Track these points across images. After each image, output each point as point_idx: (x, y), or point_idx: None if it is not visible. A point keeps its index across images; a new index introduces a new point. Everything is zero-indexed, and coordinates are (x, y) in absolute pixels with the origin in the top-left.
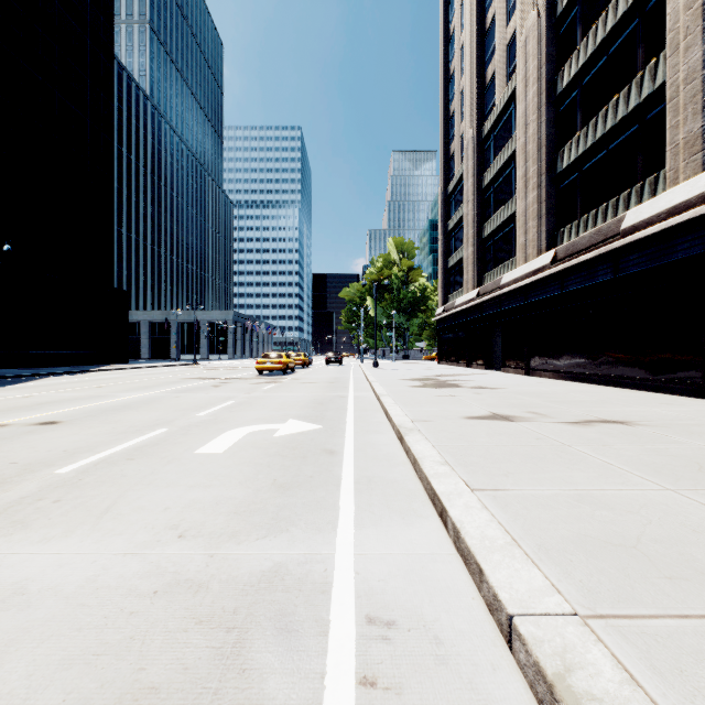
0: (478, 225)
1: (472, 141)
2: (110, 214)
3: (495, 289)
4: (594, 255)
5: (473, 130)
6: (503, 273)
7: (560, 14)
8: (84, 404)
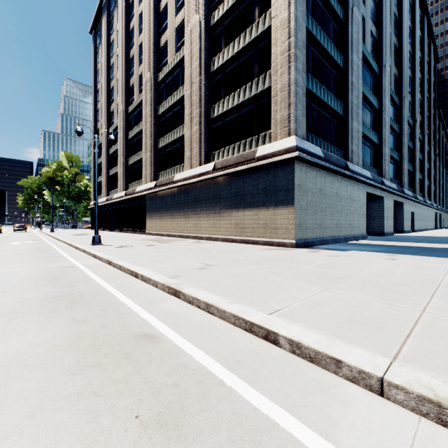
0: (108, 169)
1: (105, 132)
2: None
3: (112, 199)
4: (131, 197)
5: (105, 128)
6: (116, 193)
7: (129, 114)
8: None
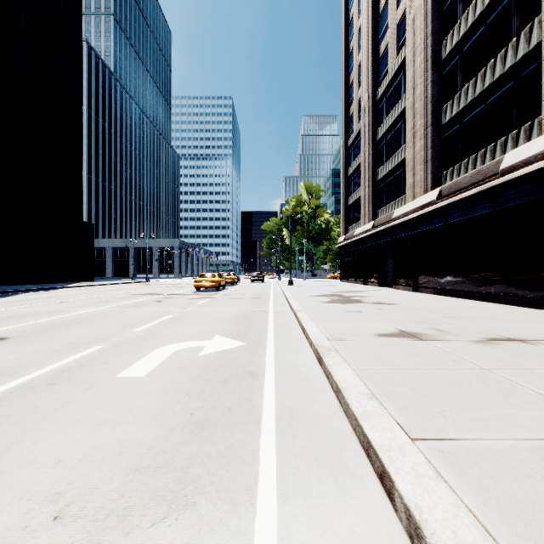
0: (373, 170)
1: (368, 103)
2: (80, 162)
3: (387, 221)
4: (475, 191)
5: (368, 94)
6: (394, 209)
7: None
8: (39, 319)
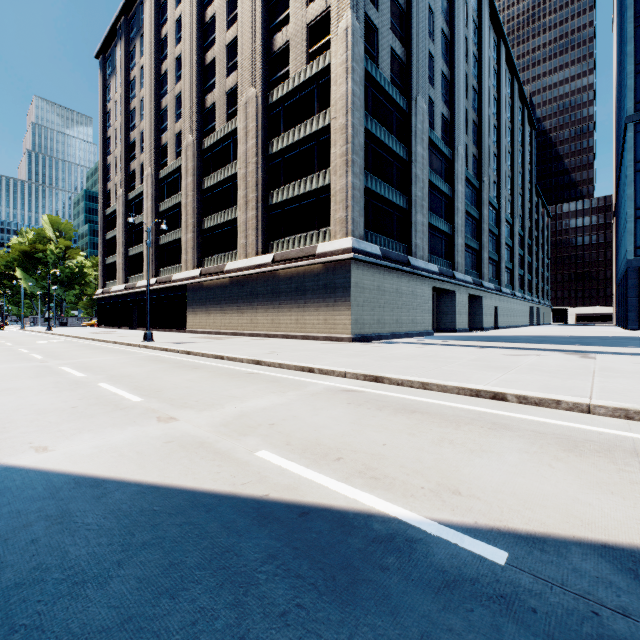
0: (126, 248)
1: (122, 198)
2: None
3: (134, 287)
4: (165, 286)
5: (123, 192)
6: (139, 280)
7: (160, 180)
8: None
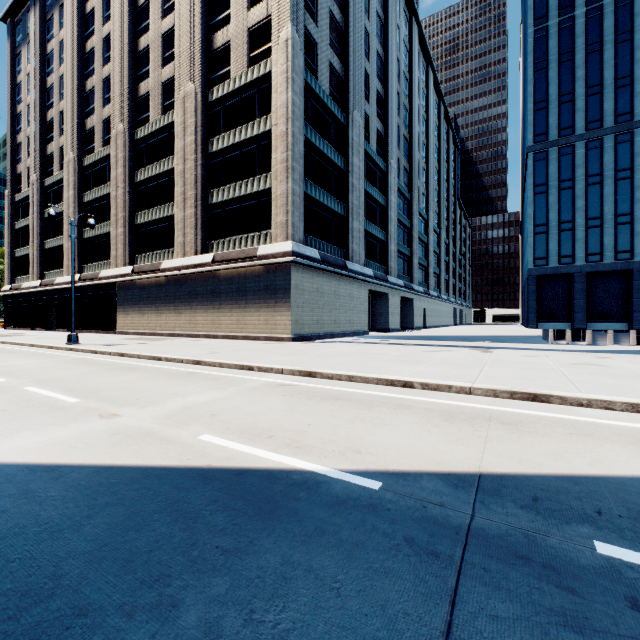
0: (42, 239)
1: (36, 183)
2: None
3: (52, 284)
4: (91, 283)
5: (37, 176)
6: (58, 276)
7: (84, 167)
8: None
